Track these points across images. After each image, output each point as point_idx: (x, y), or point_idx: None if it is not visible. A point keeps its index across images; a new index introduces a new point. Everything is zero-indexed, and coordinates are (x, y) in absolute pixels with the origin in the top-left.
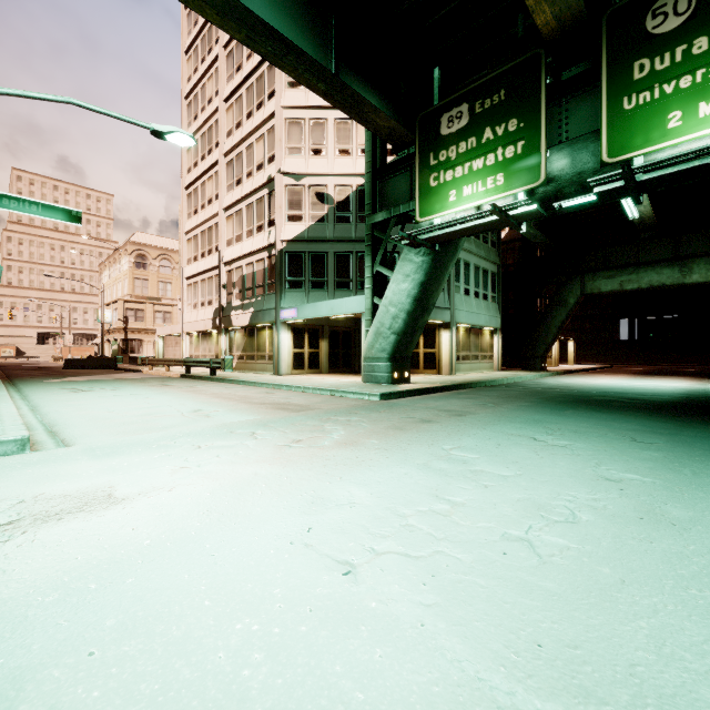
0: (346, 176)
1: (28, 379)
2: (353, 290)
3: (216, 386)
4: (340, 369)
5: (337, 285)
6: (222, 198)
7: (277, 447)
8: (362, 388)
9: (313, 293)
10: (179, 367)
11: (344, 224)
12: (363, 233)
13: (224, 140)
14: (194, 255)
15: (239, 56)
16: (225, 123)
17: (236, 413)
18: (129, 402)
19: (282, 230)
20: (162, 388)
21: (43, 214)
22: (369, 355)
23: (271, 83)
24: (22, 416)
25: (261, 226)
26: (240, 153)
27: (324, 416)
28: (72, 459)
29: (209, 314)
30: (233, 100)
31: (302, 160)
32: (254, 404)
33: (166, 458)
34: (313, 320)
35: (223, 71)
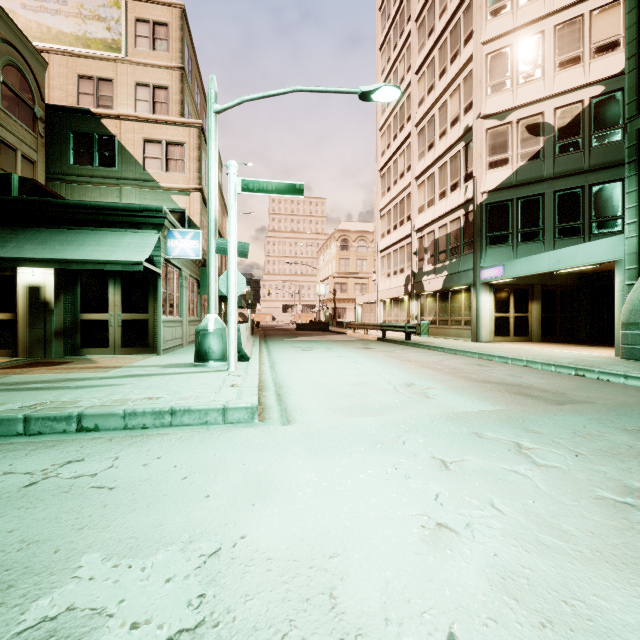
0: (572, 92)
1: (274, 338)
2: (583, 235)
3: (415, 352)
4: (556, 338)
5: (558, 232)
6: (413, 168)
7: (610, 506)
8: (637, 370)
9: (522, 246)
10: (374, 331)
11: (569, 154)
12: (601, 158)
13: (415, 111)
14: (387, 229)
15: (430, 20)
16: (416, 94)
17: (461, 394)
18: (340, 365)
19: (482, 180)
20: (365, 352)
21: (276, 192)
22: (636, 320)
23: (467, 26)
24: (263, 372)
25: (455, 184)
26: (431, 117)
27: (623, 422)
28: (289, 452)
29: (400, 281)
30: (424, 67)
31: (507, 94)
32: (475, 381)
33: (403, 484)
34: (520, 278)
35: (414, 45)
